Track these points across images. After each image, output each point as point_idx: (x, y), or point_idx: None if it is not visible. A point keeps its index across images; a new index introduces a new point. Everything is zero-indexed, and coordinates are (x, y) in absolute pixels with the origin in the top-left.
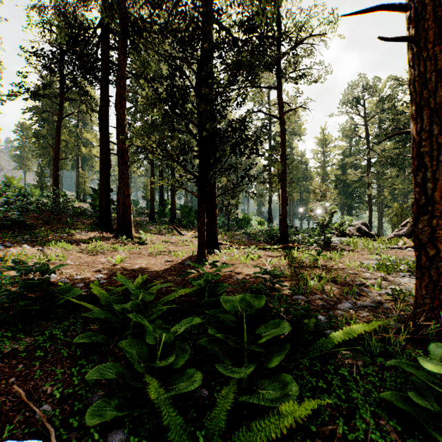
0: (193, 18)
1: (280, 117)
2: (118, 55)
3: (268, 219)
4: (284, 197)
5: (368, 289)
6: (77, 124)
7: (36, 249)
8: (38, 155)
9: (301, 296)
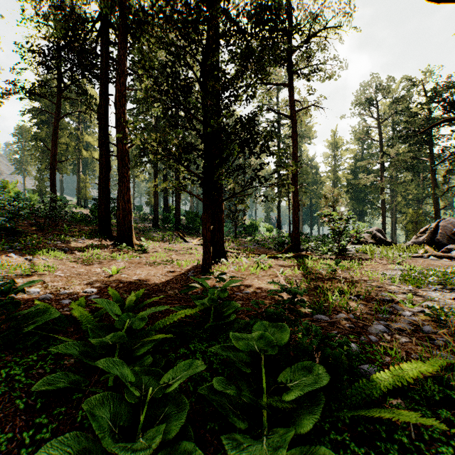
0: (198, 3)
1: (291, 115)
2: (118, 50)
3: (277, 226)
4: (296, 201)
5: (399, 306)
6: (77, 127)
7: (25, 259)
8: (37, 159)
9: (323, 316)
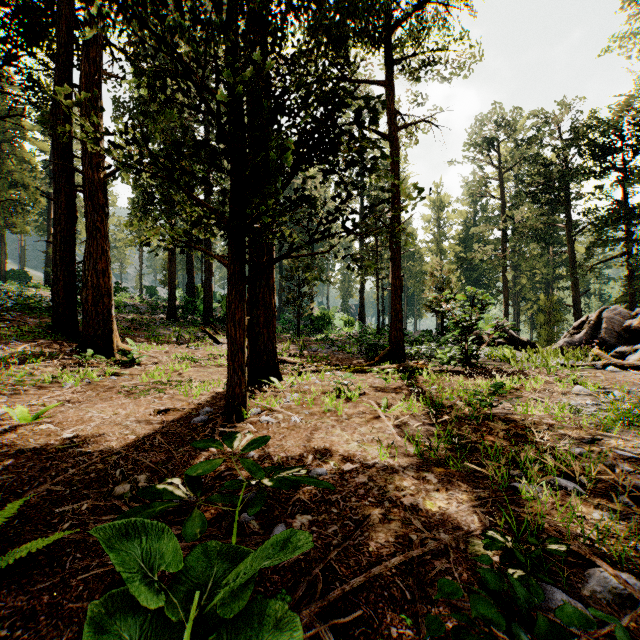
0: None
1: (389, 135)
2: None
3: (360, 318)
4: (398, 277)
5: None
6: None
7: None
8: None
9: (563, 596)
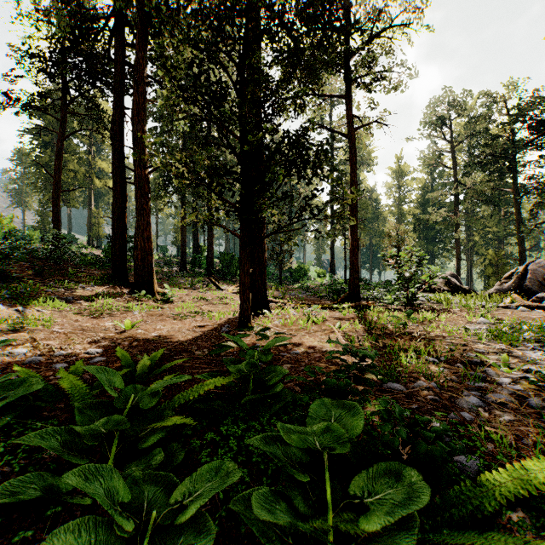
0: None
1: (349, 134)
2: (135, 52)
3: (331, 270)
4: (355, 239)
5: (493, 371)
6: (88, 150)
7: (15, 310)
8: (38, 189)
9: (397, 384)
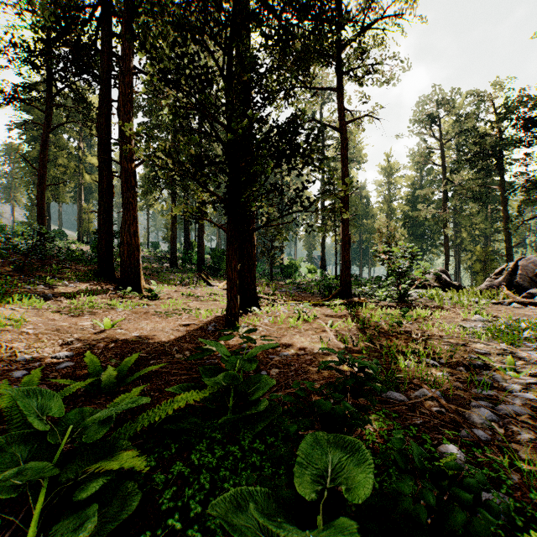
0: None
1: (340, 128)
2: (121, 42)
3: (321, 266)
4: (346, 235)
5: (499, 376)
6: (78, 145)
7: None
8: (27, 184)
9: (397, 394)
